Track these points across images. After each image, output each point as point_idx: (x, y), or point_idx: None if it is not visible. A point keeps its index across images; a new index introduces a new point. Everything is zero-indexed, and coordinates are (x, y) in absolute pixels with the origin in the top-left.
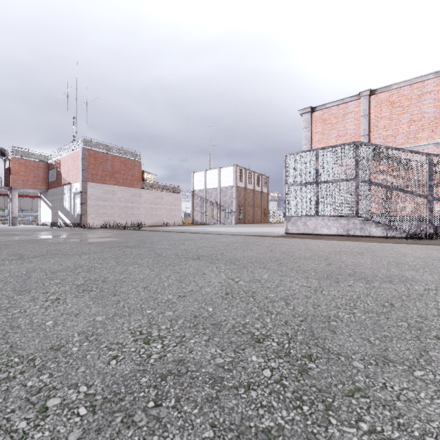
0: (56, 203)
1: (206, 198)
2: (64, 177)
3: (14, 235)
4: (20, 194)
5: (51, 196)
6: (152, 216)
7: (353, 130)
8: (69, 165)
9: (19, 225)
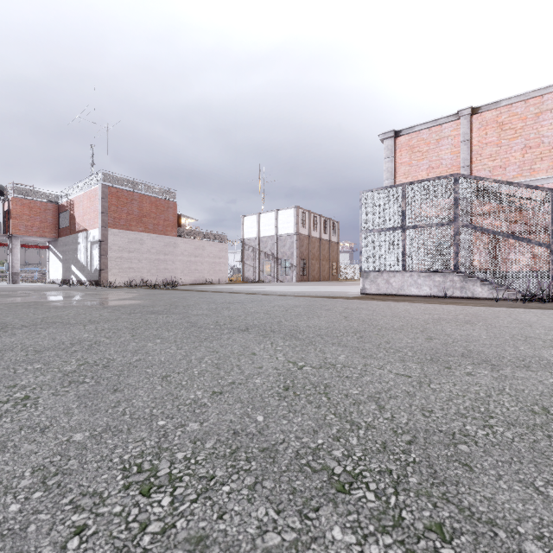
0: (69, 255)
1: (260, 249)
2: (78, 221)
3: (8, 296)
4: (24, 244)
5: (62, 246)
6: (190, 272)
7: (450, 160)
8: (84, 206)
9: (22, 283)
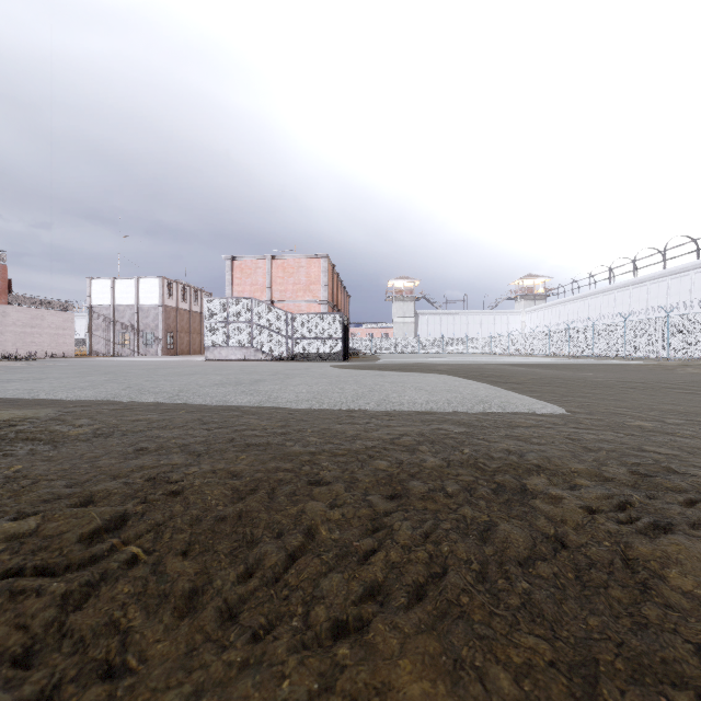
0: None
1: (115, 318)
2: None
3: None
4: None
5: None
6: (25, 345)
7: (262, 282)
8: None
9: None
